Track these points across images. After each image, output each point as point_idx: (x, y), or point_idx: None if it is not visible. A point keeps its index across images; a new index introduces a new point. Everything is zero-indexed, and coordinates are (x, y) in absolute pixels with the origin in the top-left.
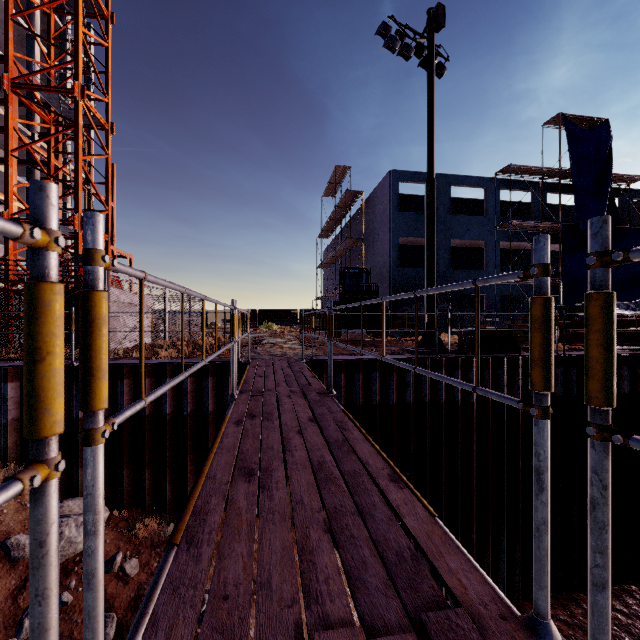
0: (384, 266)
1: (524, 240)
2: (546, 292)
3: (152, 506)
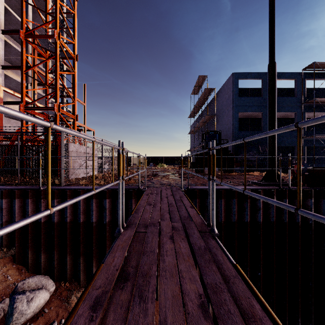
0: (228, 130)
1: (323, 111)
2: None
3: (84, 281)
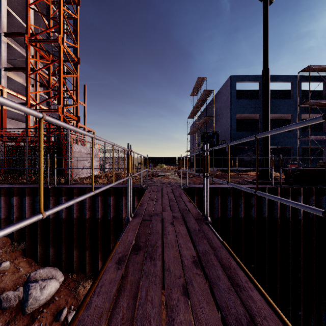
0: (227, 131)
1: (318, 112)
2: None
3: (90, 273)
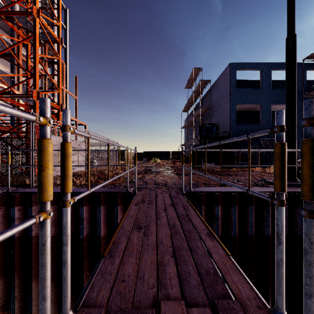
0: (225, 123)
1: None
2: None
3: (55, 313)
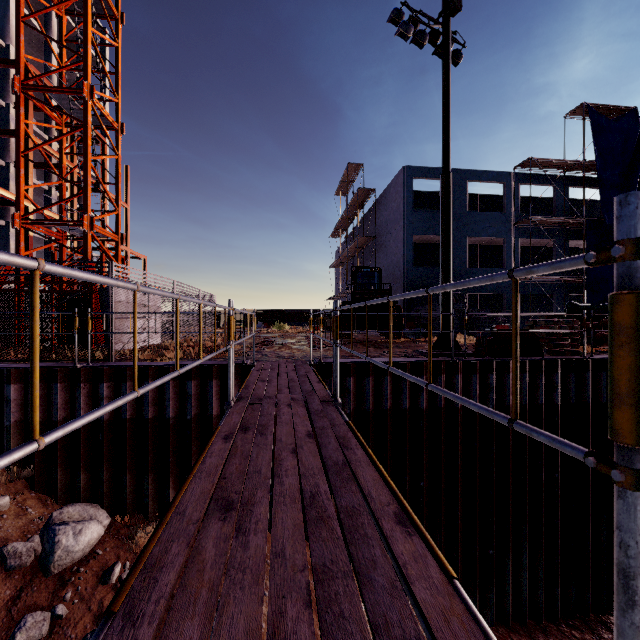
0: (397, 265)
1: (545, 237)
2: (639, 284)
3: (155, 512)
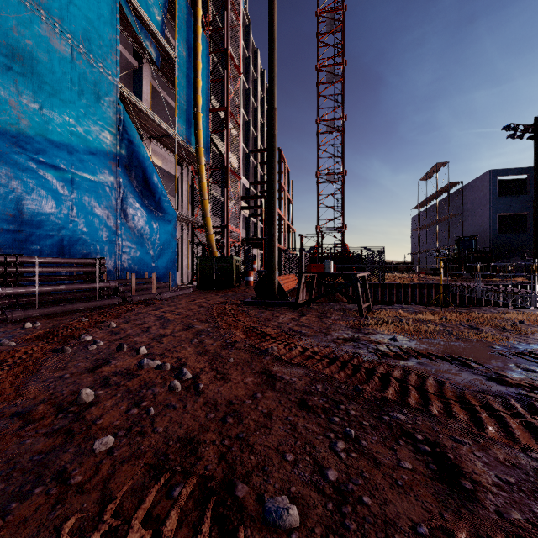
0: (483, 232)
1: None
2: None
3: None
